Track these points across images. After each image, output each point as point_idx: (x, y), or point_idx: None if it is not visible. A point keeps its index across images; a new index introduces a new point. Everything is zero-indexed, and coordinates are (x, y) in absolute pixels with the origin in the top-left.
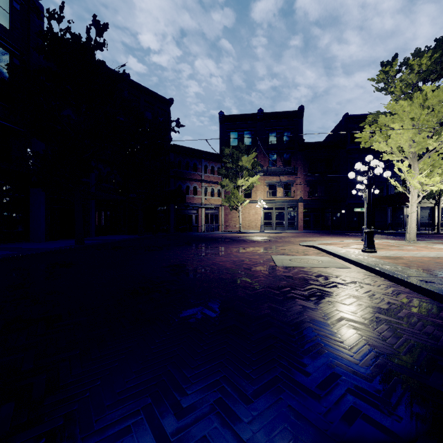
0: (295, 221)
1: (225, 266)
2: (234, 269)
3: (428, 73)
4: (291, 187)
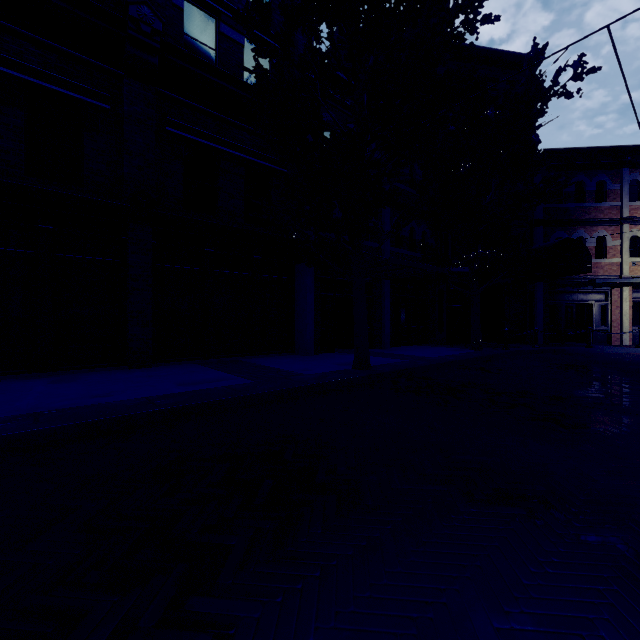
0: None
1: None
2: None
3: None
4: None
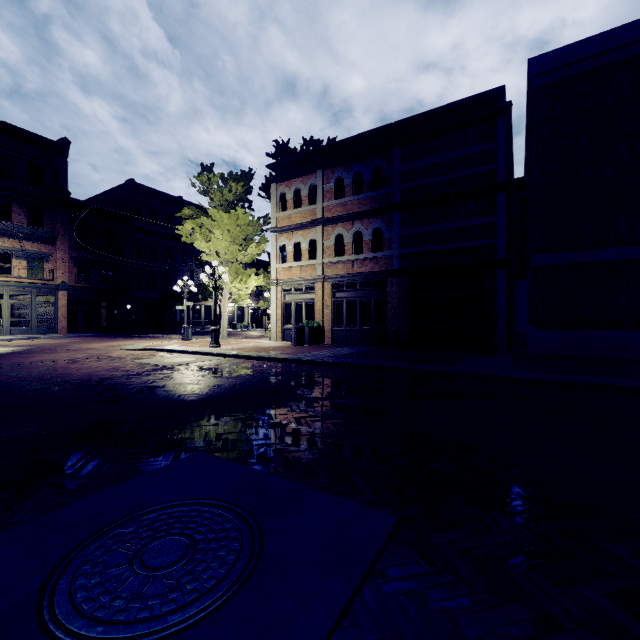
0: (52, 319)
1: (117, 374)
2: (137, 374)
3: (240, 197)
4: (43, 262)
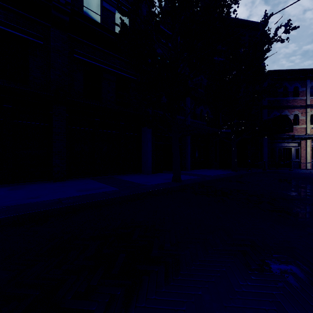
0: None
1: None
2: None
3: None
4: None
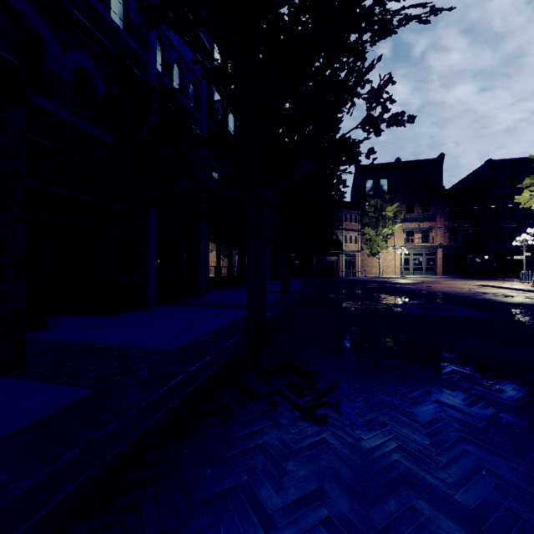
0: (433, 266)
1: (453, 292)
2: (463, 293)
3: None
4: (429, 233)
